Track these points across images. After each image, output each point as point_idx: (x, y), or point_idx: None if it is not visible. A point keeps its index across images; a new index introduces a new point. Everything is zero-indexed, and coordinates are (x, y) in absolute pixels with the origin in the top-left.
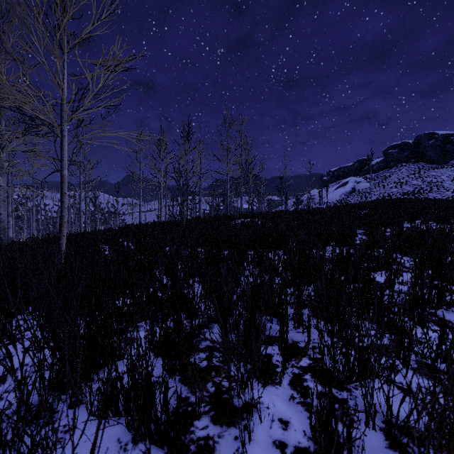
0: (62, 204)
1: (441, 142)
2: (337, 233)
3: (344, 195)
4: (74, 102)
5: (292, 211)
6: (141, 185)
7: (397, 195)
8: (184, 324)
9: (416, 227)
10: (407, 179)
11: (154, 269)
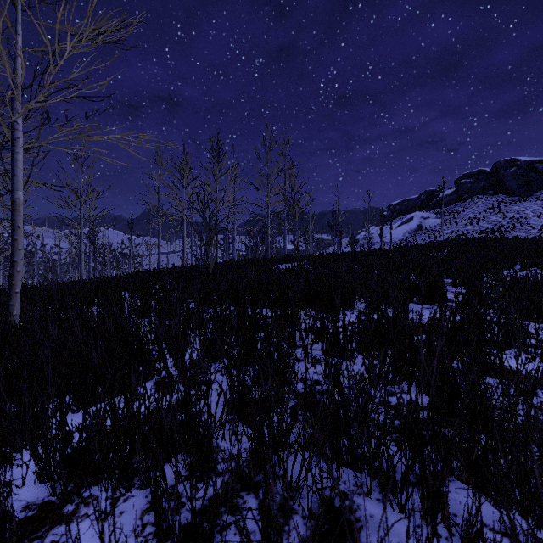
0: (14, 244)
1: (524, 171)
2: (423, 286)
3: (408, 233)
4: (31, 85)
5: (350, 253)
6: (160, 220)
7: (473, 233)
8: (175, 519)
9: (536, 277)
10: (484, 214)
11: (151, 351)
